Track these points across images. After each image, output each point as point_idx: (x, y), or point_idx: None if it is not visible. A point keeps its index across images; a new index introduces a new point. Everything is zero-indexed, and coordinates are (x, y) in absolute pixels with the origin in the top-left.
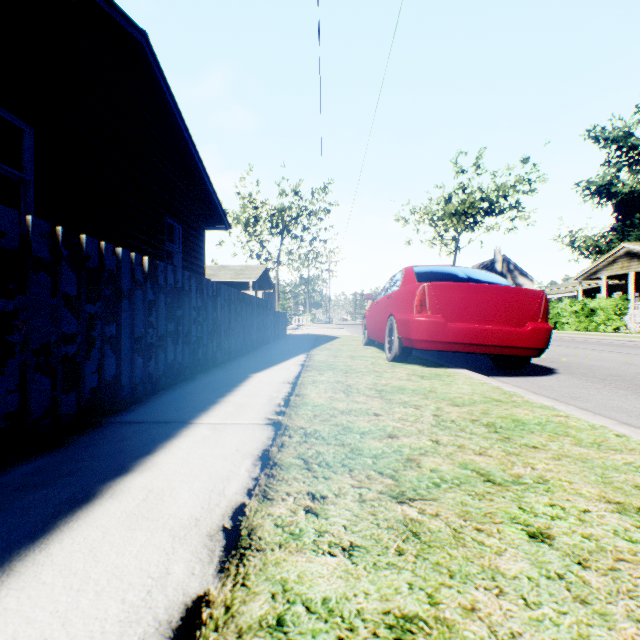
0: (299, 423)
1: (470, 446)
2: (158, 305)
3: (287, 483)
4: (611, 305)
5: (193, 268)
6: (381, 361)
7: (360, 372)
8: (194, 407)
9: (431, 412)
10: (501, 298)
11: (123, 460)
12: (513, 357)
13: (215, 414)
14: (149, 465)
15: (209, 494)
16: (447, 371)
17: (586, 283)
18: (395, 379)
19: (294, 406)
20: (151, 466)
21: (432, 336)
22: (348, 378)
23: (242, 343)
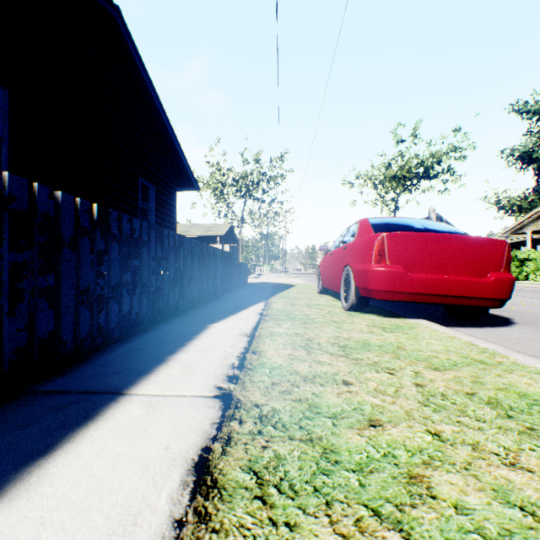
0: (253, 396)
1: (489, 446)
2: (110, 255)
3: None
4: None
5: (165, 224)
6: (337, 310)
7: (318, 322)
8: (137, 368)
9: (411, 379)
10: (462, 248)
11: (1, 468)
12: (475, 308)
13: (157, 379)
14: (31, 482)
15: None
16: (407, 322)
17: (512, 237)
18: (356, 331)
19: (249, 368)
20: (33, 484)
21: (391, 286)
22: (307, 330)
23: (205, 291)
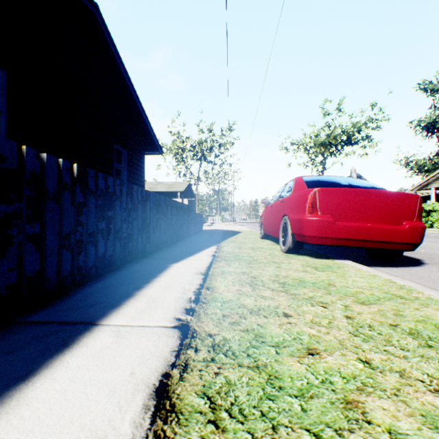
0: (207, 327)
1: (415, 374)
2: (88, 206)
3: None
4: None
5: (135, 182)
6: (277, 252)
7: (261, 263)
8: (109, 302)
9: (341, 312)
10: (382, 201)
11: None
12: (392, 251)
13: (125, 312)
14: (11, 405)
15: None
16: (335, 262)
17: (419, 193)
18: (293, 270)
19: (204, 302)
20: (12, 408)
21: (322, 233)
22: (252, 269)
23: (168, 237)
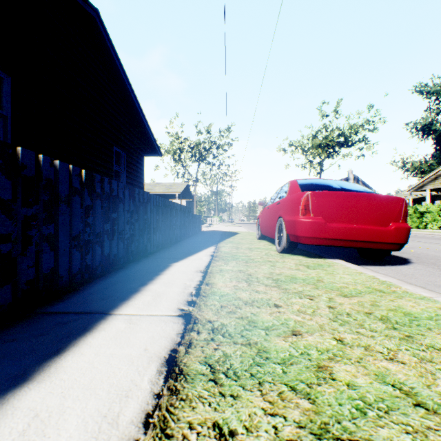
0: (207, 315)
1: (377, 348)
2: (95, 209)
3: (191, 405)
4: (436, 210)
5: (134, 183)
6: (272, 252)
7: (257, 262)
8: (118, 296)
9: (325, 303)
10: (370, 203)
11: (28, 363)
12: (379, 250)
13: (134, 304)
14: (51, 371)
15: (100, 423)
16: (326, 261)
17: (414, 194)
18: (286, 268)
19: (204, 296)
20: (52, 373)
21: (314, 233)
22: (248, 267)
23: (167, 238)
